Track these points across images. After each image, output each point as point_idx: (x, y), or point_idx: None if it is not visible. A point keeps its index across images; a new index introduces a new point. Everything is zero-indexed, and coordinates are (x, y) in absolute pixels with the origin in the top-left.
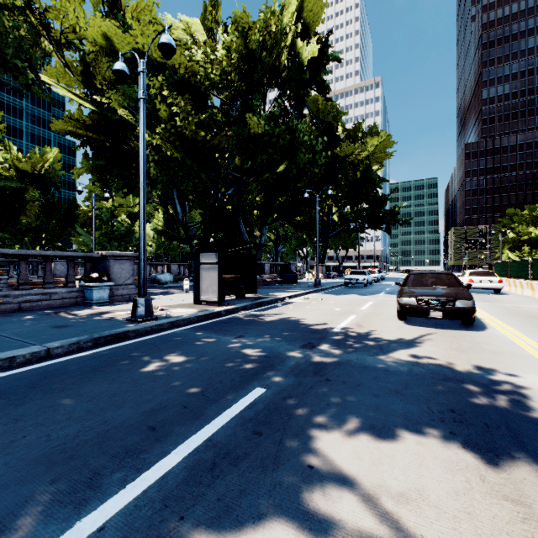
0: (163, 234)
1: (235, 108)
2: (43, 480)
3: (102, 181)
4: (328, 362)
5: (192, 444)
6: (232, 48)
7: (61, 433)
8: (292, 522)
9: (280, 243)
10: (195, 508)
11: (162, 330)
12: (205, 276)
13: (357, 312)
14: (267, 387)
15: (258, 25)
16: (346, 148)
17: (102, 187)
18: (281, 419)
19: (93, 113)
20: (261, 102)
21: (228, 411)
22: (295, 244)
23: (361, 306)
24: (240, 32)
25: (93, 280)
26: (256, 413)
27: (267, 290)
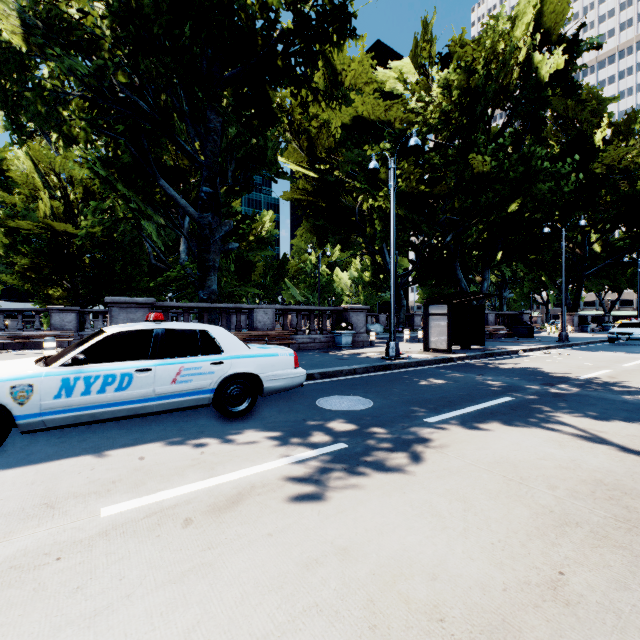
0: (370, 284)
1: (454, 147)
2: (414, 406)
3: (318, 239)
4: (566, 393)
5: (475, 407)
6: (452, 89)
7: (404, 397)
8: (538, 427)
9: (506, 287)
10: (489, 419)
11: (411, 367)
12: (434, 326)
13: (615, 367)
14: (514, 398)
15: (483, 55)
16: (614, 151)
17: (318, 245)
18: (527, 408)
19: (313, 179)
20: (483, 129)
21: (490, 402)
22: (529, 287)
23: (624, 363)
24: (462, 70)
25: (341, 328)
26: (510, 404)
27: (494, 343)
